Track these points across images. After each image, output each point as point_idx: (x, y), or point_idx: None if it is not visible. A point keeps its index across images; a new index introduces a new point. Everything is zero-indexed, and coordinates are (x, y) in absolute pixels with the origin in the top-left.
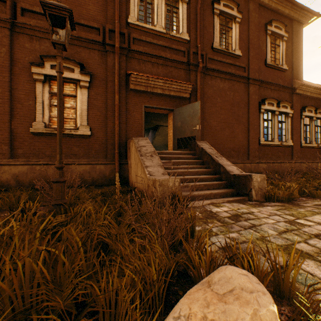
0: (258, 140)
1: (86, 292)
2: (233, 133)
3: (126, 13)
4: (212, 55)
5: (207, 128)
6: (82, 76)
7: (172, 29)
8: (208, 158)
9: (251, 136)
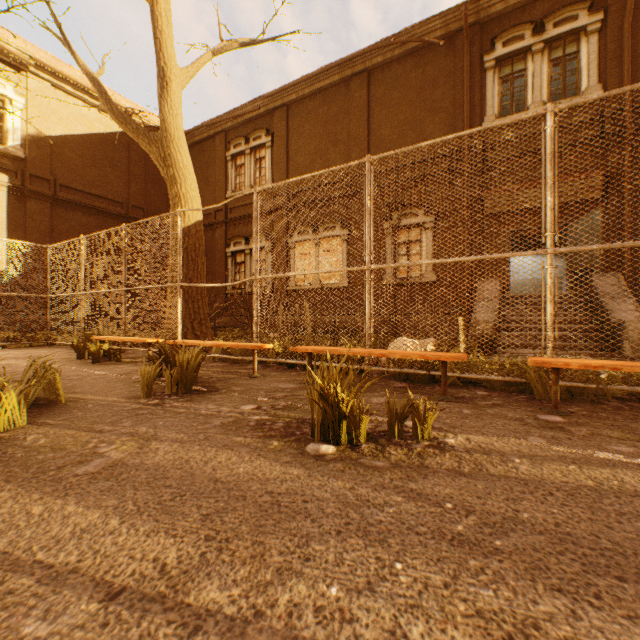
0: None
1: None
2: None
3: (480, 116)
4: None
5: None
6: (425, 218)
7: (564, 94)
8: (596, 301)
9: None
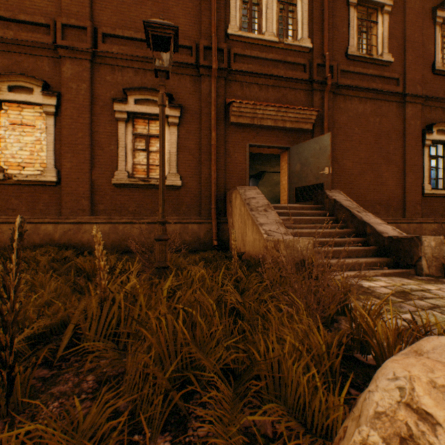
0: (420, 188)
1: (236, 359)
2: (380, 178)
3: (224, 22)
4: (346, 65)
5: (339, 172)
6: (170, 111)
7: (287, 36)
8: (345, 213)
9: (408, 182)
